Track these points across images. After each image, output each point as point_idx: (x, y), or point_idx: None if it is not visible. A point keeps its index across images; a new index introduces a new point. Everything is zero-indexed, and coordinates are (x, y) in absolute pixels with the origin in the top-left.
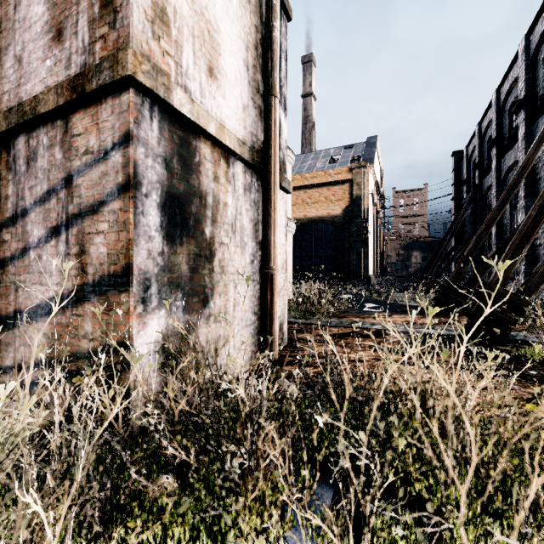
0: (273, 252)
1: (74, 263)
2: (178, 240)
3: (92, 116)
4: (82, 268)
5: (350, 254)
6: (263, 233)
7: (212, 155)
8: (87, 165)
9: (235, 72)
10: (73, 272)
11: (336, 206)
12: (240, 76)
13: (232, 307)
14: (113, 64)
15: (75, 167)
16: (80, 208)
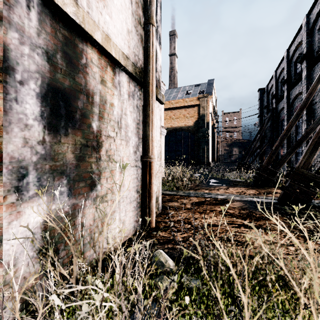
0: (151, 144)
1: None
2: (62, 130)
3: None
4: None
5: (198, 149)
6: (143, 130)
7: (99, 61)
8: None
9: (121, 1)
10: None
11: (190, 120)
12: (124, 5)
13: (118, 188)
14: None
15: None
16: None
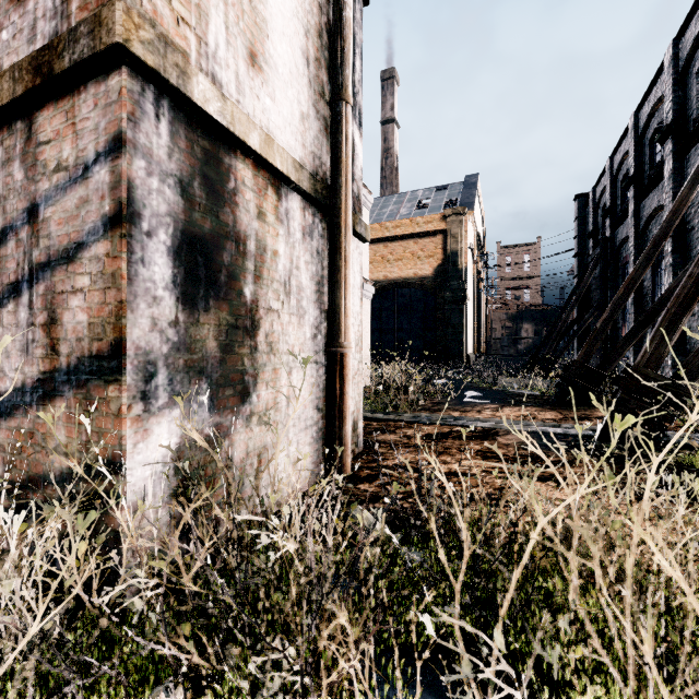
0: (344, 322)
1: (40, 339)
2: (201, 303)
3: (66, 112)
4: (51, 345)
5: (444, 327)
6: (329, 295)
7: (254, 181)
8: (60, 188)
9: (290, 65)
10: (39, 352)
11: (425, 265)
12: (296, 72)
13: (285, 401)
14: (94, 27)
15: (41, 191)
16: (49, 254)
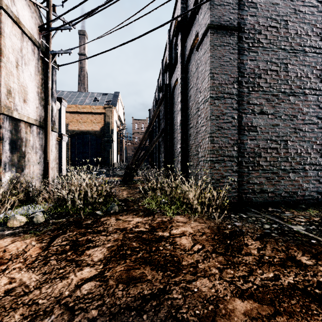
0: (48, 155)
1: None
2: (14, 152)
3: None
4: None
5: (104, 152)
6: (44, 148)
7: (25, 126)
8: None
9: (33, 97)
10: None
11: (96, 126)
12: (35, 98)
13: (32, 172)
14: None
15: None
16: None
